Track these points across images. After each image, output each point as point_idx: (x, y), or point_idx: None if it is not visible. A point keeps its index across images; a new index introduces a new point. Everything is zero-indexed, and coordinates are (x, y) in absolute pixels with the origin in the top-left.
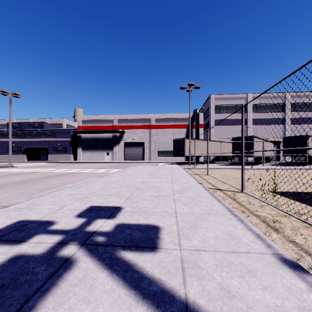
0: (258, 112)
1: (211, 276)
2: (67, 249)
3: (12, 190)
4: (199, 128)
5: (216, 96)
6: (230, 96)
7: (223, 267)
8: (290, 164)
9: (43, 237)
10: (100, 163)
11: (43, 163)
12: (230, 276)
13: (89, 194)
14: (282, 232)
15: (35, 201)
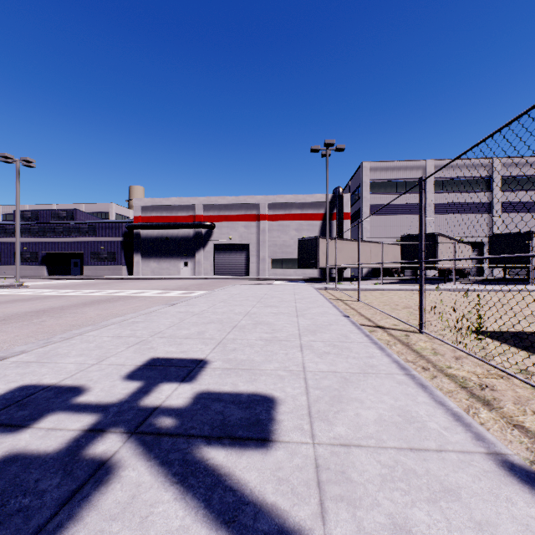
0: (445, 193)
1: (373, 500)
2: (103, 443)
3: (17, 329)
4: (343, 220)
5: (373, 164)
6: (397, 165)
7: (396, 481)
8: (502, 282)
9: (61, 418)
10: (173, 279)
11: (74, 279)
12: (411, 499)
13: (150, 336)
14: (498, 408)
15: (55, 348)
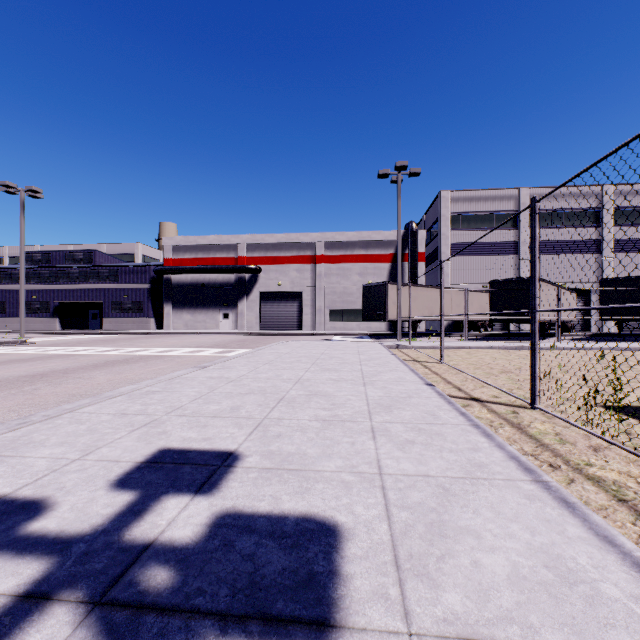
0: (543, 228)
1: None
2: (39, 629)
3: None
4: (416, 263)
5: (454, 194)
6: (484, 194)
7: None
8: (615, 338)
9: None
10: (210, 334)
11: (92, 334)
12: None
13: (166, 414)
14: None
15: (29, 432)
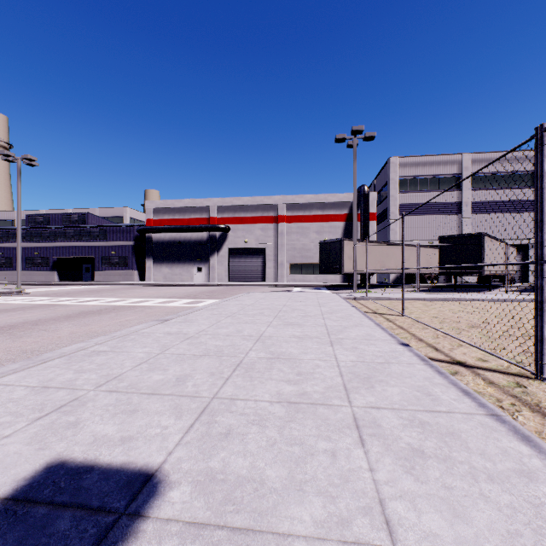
0: (484, 189)
1: None
2: None
3: None
4: (368, 222)
5: (402, 159)
6: (429, 160)
7: None
8: None
9: None
10: (185, 286)
11: (83, 285)
12: None
13: (94, 388)
14: None
15: None
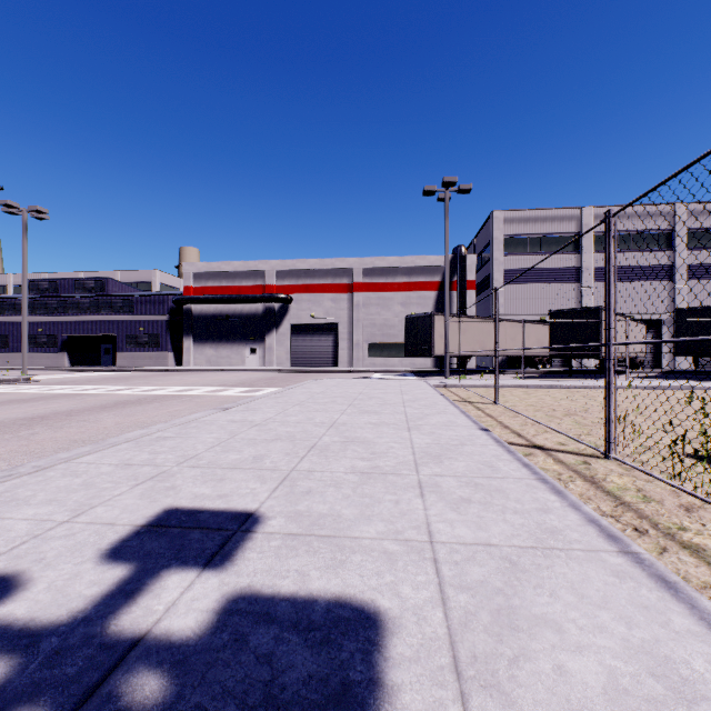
0: None
1: None
2: None
3: None
4: (466, 291)
5: (508, 214)
6: (542, 214)
7: None
8: (690, 376)
9: None
10: (235, 371)
11: (103, 371)
12: None
13: (177, 465)
14: None
15: (14, 487)
